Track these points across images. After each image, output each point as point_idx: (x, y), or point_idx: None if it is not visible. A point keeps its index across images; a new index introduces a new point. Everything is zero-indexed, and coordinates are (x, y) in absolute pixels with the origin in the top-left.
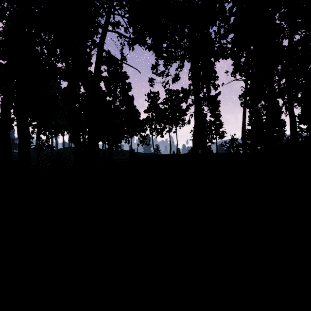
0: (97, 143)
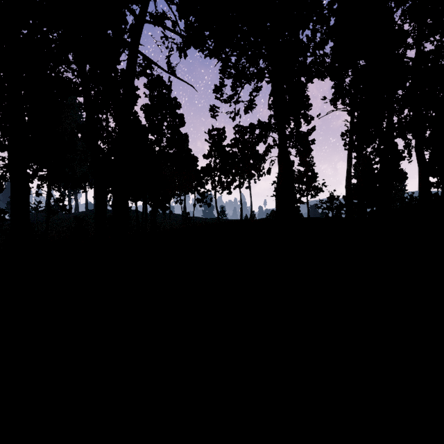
0: (135, 203)
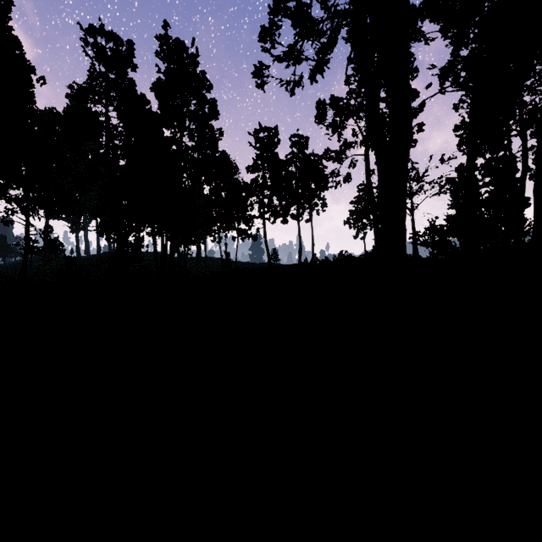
0: (153, 238)
